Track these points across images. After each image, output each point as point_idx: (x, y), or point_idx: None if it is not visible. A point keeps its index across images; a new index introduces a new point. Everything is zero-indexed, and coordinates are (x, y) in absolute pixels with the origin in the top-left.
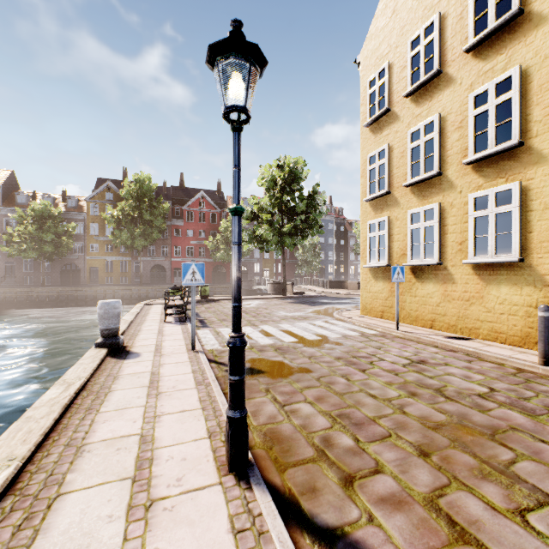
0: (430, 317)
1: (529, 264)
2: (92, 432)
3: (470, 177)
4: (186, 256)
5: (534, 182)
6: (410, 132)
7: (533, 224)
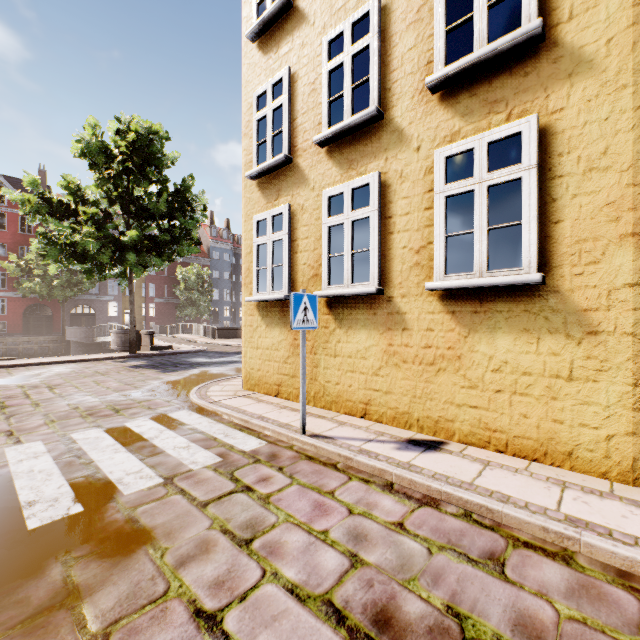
0: (362, 396)
1: (556, 288)
2: None
3: (437, 117)
4: None
5: (567, 115)
6: (327, 39)
7: (563, 204)
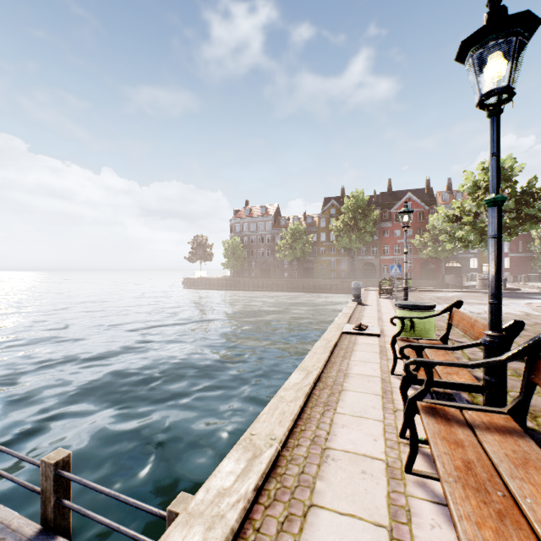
0: None
1: None
2: (363, 315)
3: None
4: (393, 253)
5: None
6: None
7: None
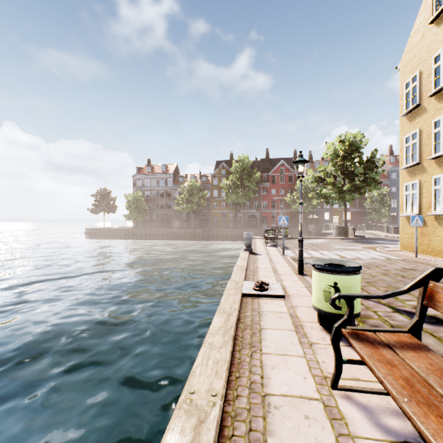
0: None
1: None
2: (258, 266)
3: None
4: (270, 208)
5: None
6: (433, 121)
7: None
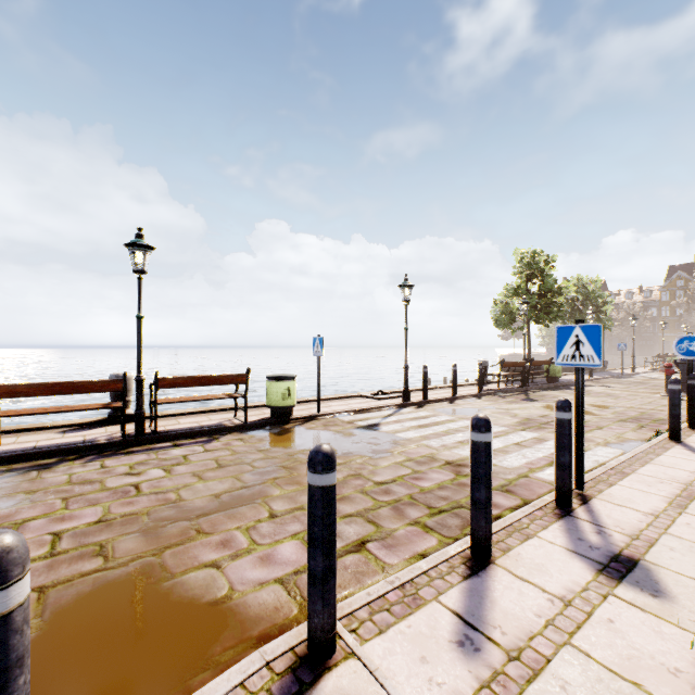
0: None
1: None
2: None
3: None
4: None
5: None
6: None
7: None
